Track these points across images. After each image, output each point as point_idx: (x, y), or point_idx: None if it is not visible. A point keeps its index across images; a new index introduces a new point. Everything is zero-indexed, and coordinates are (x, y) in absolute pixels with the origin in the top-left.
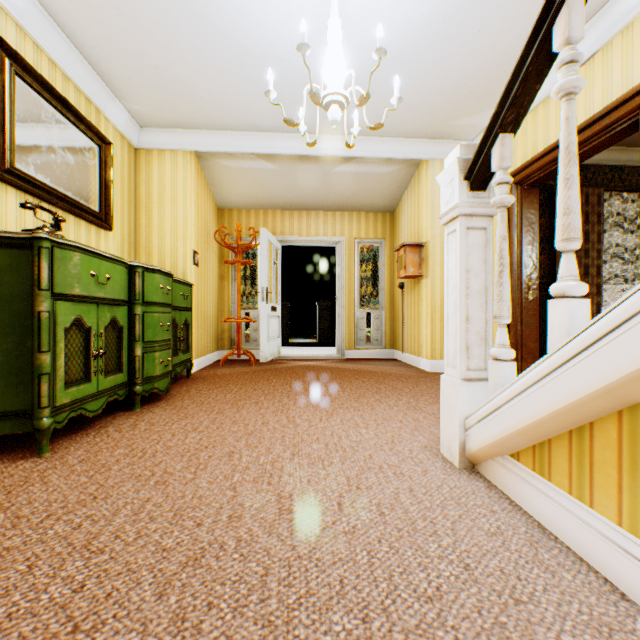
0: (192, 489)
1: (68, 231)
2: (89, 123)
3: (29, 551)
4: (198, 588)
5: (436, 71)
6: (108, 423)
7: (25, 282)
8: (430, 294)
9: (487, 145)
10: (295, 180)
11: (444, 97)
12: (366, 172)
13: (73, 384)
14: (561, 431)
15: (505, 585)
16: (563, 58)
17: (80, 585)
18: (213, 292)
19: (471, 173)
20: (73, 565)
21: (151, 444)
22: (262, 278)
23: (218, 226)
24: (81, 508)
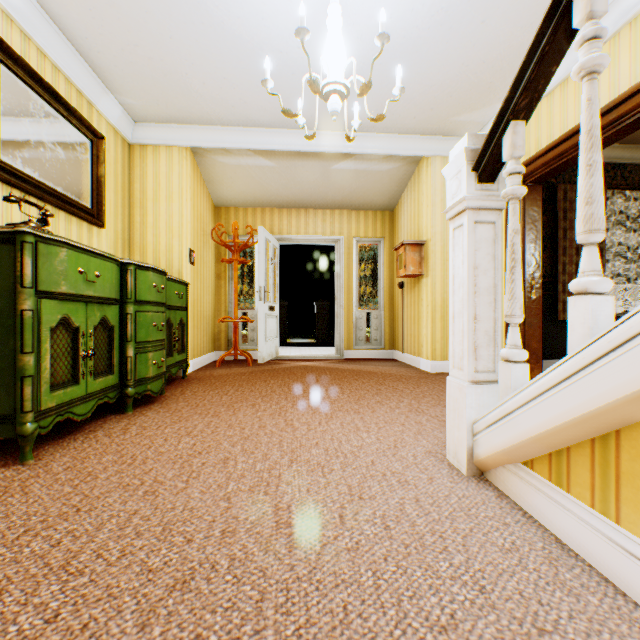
0: (183, 500)
1: (58, 227)
2: (80, 116)
3: (0, 573)
4: (186, 617)
5: (438, 64)
6: (98, 427)
7: (7, 279)
8: (431, 293)
9: (497, 133)
10: (293, 177)
11: (446, 92)
12: (365, 169)
13: (59, 387)
14: (582, 439)
15: (526, 611)
16: (585, 34)
17: (54, 614)
18: (210, 291)
19: (479, 164)
20: (48, 590)
21: (142, 450)
22: (259, 277)
23: (215, 224)
24: (62, 522)
